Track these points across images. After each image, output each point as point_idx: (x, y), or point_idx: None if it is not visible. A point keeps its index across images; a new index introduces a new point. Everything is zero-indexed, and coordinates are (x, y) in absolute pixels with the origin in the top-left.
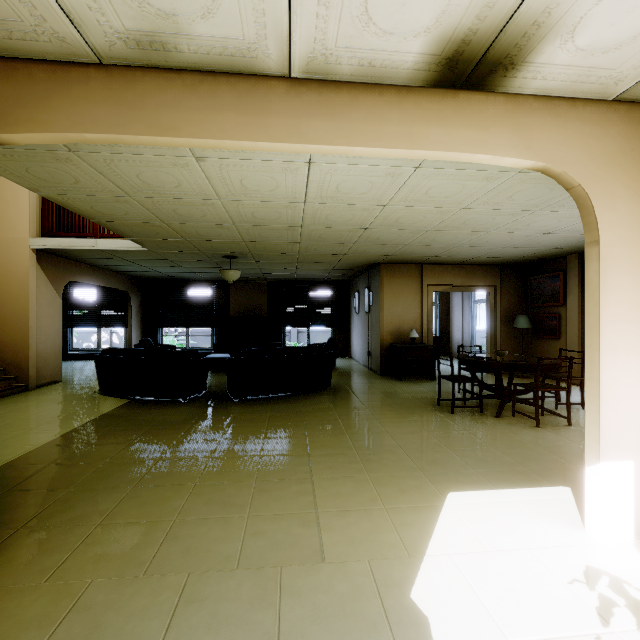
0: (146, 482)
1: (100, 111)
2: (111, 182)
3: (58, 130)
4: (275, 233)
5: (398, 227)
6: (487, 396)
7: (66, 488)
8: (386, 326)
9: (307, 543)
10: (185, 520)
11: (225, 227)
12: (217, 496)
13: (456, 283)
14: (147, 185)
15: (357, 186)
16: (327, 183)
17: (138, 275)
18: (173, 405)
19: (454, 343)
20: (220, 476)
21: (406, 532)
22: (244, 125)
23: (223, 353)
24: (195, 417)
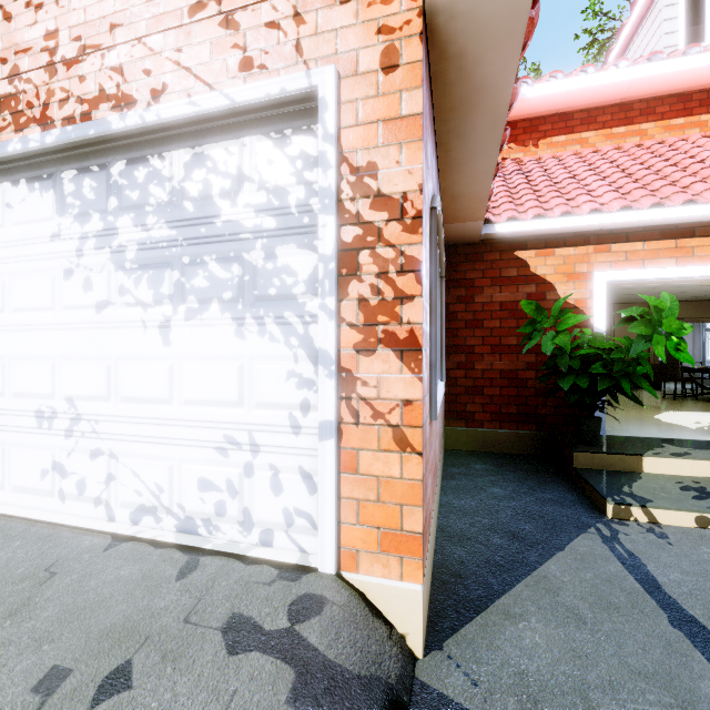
0: None
1: None
2: None
3: None
4: None
5: (633, 288)
6: (703, 393)
7: None
8: None
9: (609, 412)
10: None
11: None
12: None
13: (682, 316)
14: None
15: None
16: None
17: None
18: None
19: None
20: None
21: (648, 413)
22: None
23: None
24: None
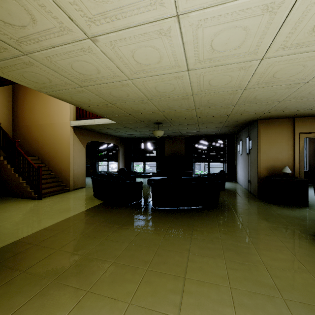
0: (61, 278)
1: None
2: (65, 77)
3: None
4: (176, 103)
5: (274, 83)
6: None
7: (21, 270)
8: (262, 163)
9: None
10: None
11: (144, 102)
12: None
13: None
14: (83, 75)
15: (230, 38)
16: (201, 42)
17: (122, 137)
18: (120, 208)
19: None
20: (107, 287)
21: None
22: None
23: (161, 176)
24: (126, 219)
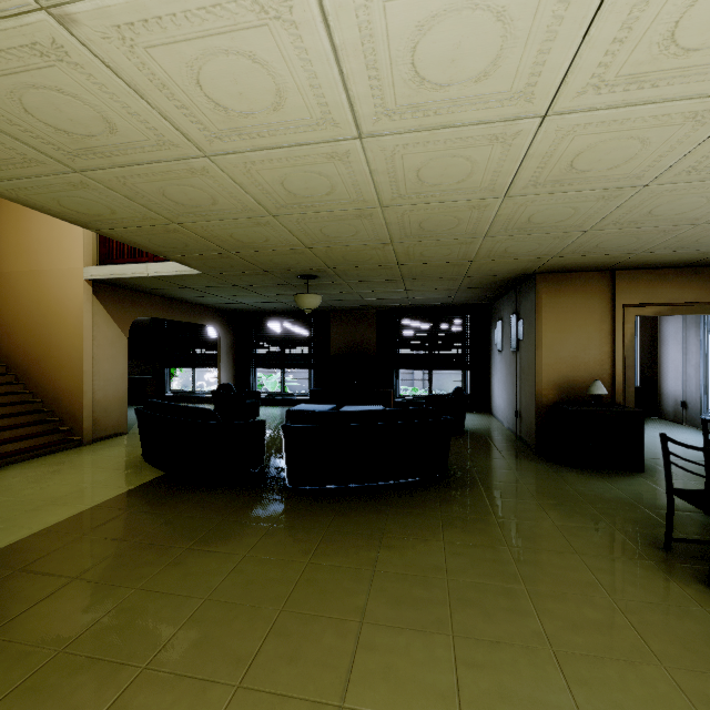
0: None
1: None
2: (16, 139)
3: None
4: (344, 227)
5: (573, 185)
6: None
7: None
8: (546, 374)
9: None
10: None
11: (263, 223)
12: None
13: (683, 300)
14: (68, 136)
15: (464, 46)
16: (384, 50)
17: (226, 308)
18: (204, 490)
19: (666, 398)
20: None
21: None
22: None
23: (320, 401)
24: (212, 523)
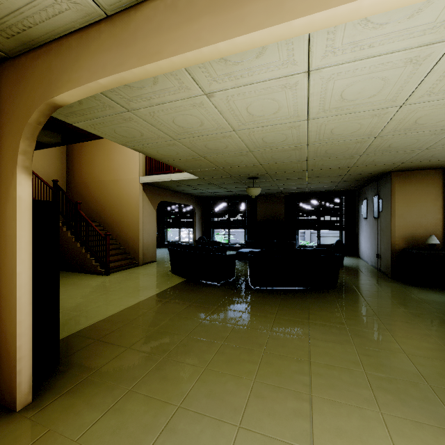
0: (172, 356)
1: (107, 57)
2: (160, 131)
3: (83, 83)
4: (284, 154)
5: (416, 130)
6: None
7: (126, 347)
8: (398, 231)
9: None
10: (186, 410)
11: (244, 154)
12: (218, 389)
13: None
14: (182, 128)
15: (365, 88)
16: (329, 92)
17: (199, 195)
18: (210, 287)
19: None
20: (225, 365)
21: None
22: (219, 25)
23: (252, 248)
24: (221, 300)
